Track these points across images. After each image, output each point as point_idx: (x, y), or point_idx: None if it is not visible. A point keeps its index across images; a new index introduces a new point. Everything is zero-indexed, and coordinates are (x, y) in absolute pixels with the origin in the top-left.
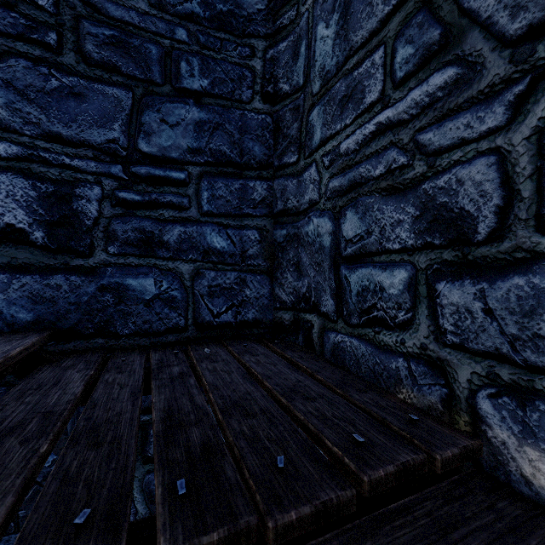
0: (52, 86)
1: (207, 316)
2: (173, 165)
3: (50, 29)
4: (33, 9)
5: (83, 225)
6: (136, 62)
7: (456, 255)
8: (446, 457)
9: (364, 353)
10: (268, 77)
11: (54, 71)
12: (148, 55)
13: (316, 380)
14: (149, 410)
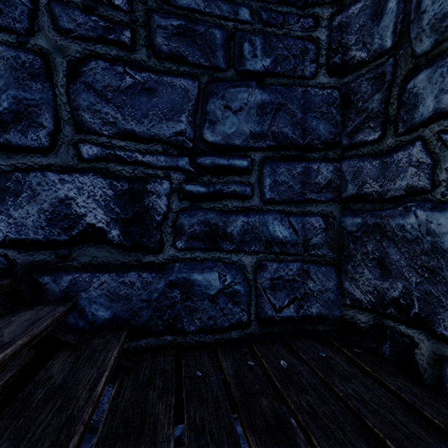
0: (126, 84)
1: (269, 310)
2: (236, 153)
3: (125, 27)
4: (110, 10)
5: (154, 220)
6: (201, 49)
7: None
8: None
9: None
10: (335, 46)
11: (128, 69)
12: (213, 41)
13: None
14: None
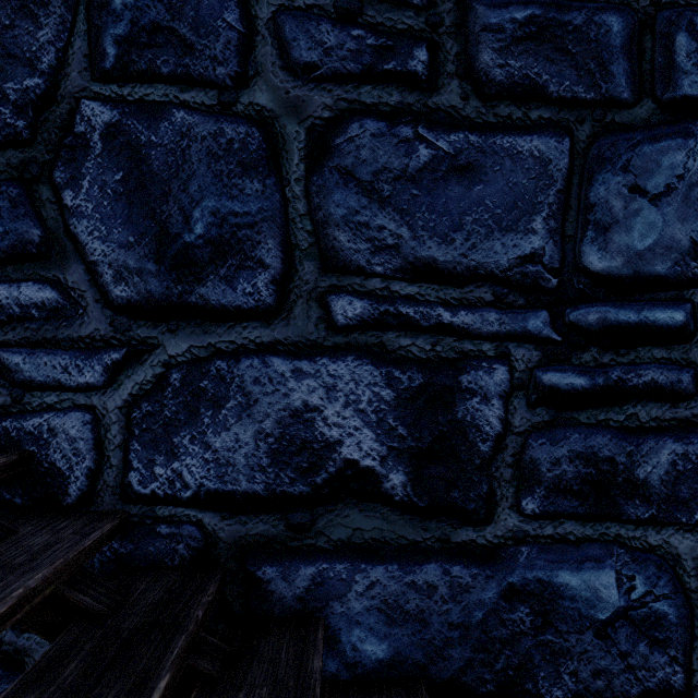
0: (419, 162)
1: None
2: (657, 293)
3: (416, 41)
4: (387, 10)
5: (474, 452)
6: (577, 64)
7: None
8: None
9: None
10: None
11: (423, 130)
12: (602, 41)
13: None
14: None
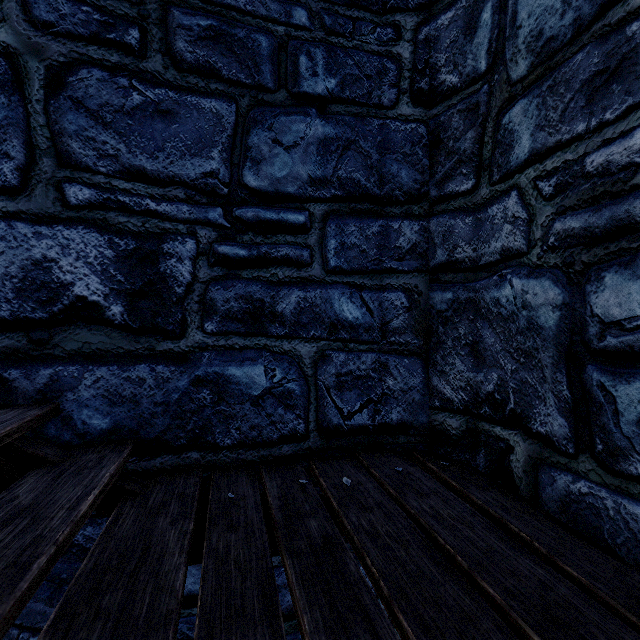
0: (133, 103)
1: (334, 417)
2: (289, 204)
3: (131, 24)
4: None
5: (173, 294)
6: (241, 61)
7: None
8: None
9: None
10: (421, 67)
11: (136, 83)
12: (256, 50)
13: (563, 573)
14: None
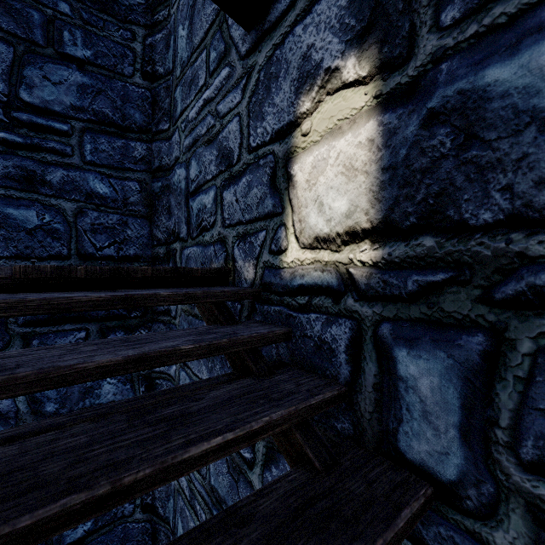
0: None
1: (90, 248)
2: (56, 117)
3: None
4: None
5: None
6: (18, 22)
7: (228, 174)
8: (205, 269)
9: (199, 254)
10: (148, 59)
11: None
12: (30, 19)
13: None
14: (31, 323)
